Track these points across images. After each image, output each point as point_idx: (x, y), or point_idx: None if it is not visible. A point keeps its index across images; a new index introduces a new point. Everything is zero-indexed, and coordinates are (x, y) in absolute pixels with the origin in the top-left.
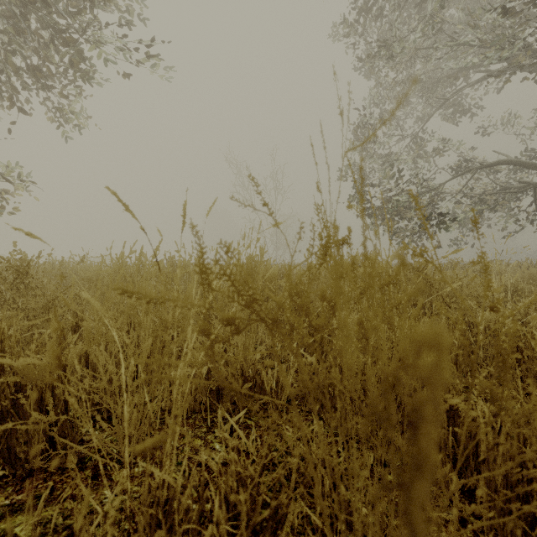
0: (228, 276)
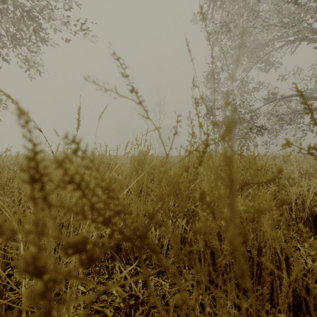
0: (78, 183)
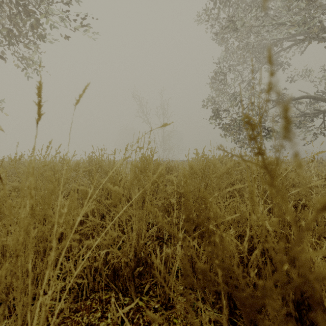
0: None
